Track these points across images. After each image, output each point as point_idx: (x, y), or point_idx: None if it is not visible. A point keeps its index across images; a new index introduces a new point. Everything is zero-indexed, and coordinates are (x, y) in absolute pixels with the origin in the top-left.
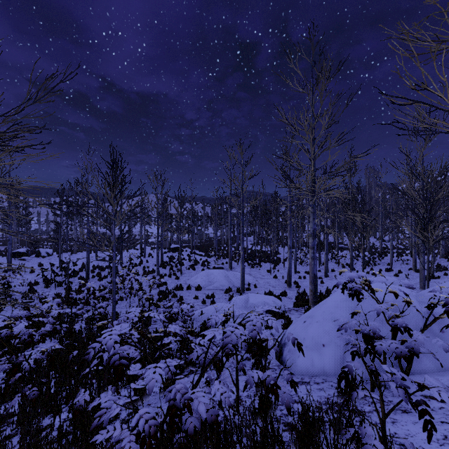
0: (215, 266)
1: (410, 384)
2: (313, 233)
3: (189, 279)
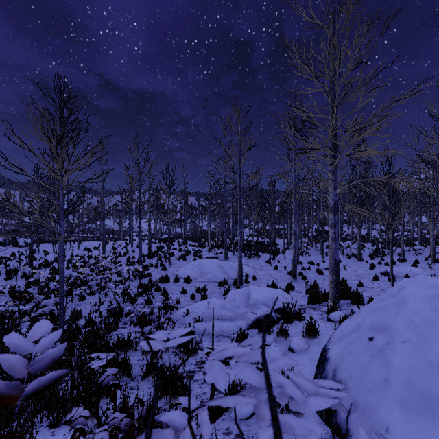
0: (208, 256)
1: None
2: (334, 207)
3: (178, 270)
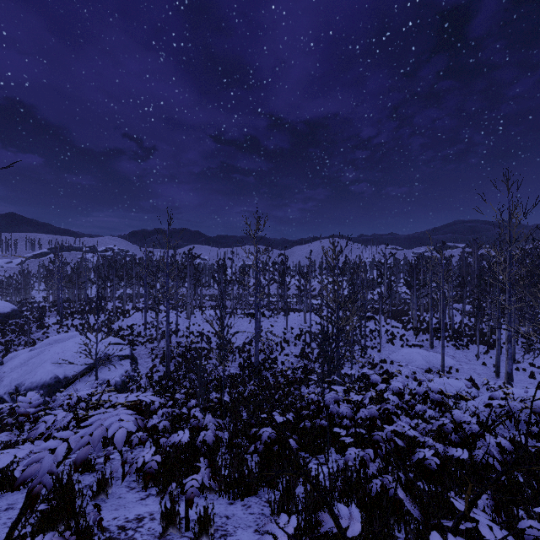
0: (414, 343)
1: (516, 432)
2: (508, 339)
3: (389, 354)
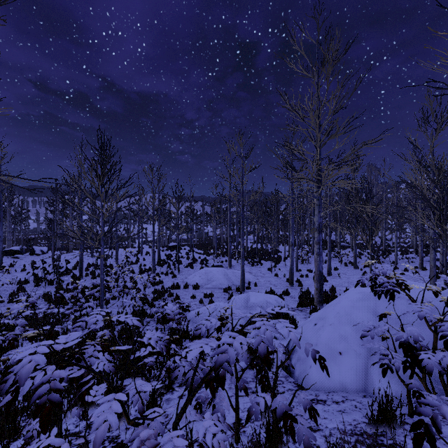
0: (213, 264)
1: None
2: (318, 228)
3: (186, 277)
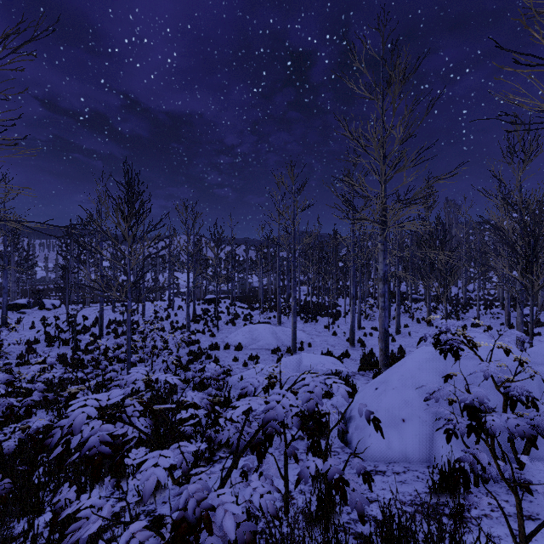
0: (259, 320)
1: (530, 476)
2: (383, 277)
3: (227, 336)
